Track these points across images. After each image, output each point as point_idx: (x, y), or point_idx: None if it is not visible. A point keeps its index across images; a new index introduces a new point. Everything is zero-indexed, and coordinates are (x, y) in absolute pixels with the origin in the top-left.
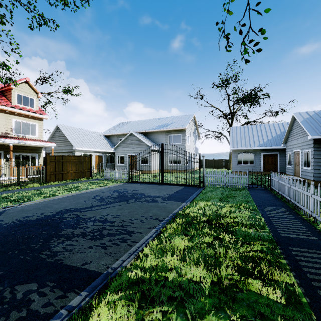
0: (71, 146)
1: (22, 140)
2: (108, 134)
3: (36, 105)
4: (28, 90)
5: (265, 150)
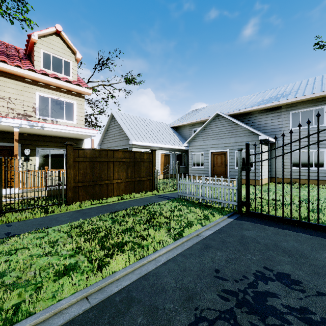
0: (127, 139)
1: (35, 122)
2: (176, 124)
3: (74, 72)
4: (61, 47)
5: None
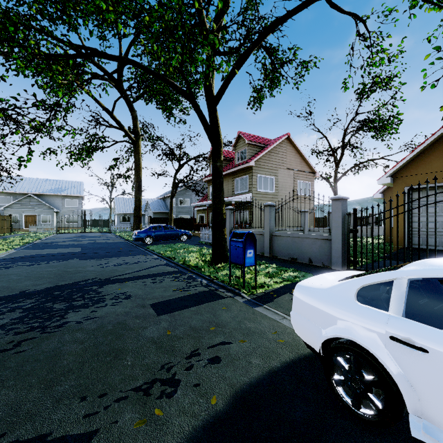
0: None
1: None
2: None
3: None
4: None
5: None
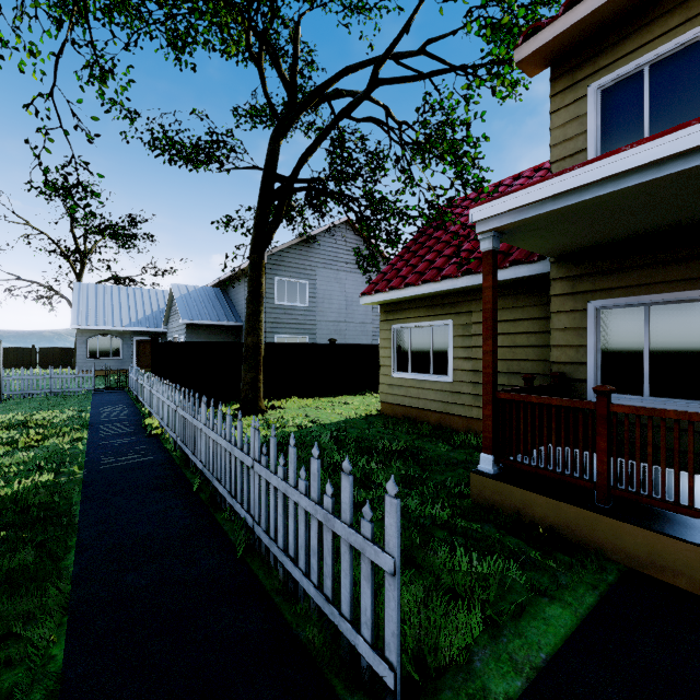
0: None
1: None
2: None
3: None
4: None
5: (140, 332)
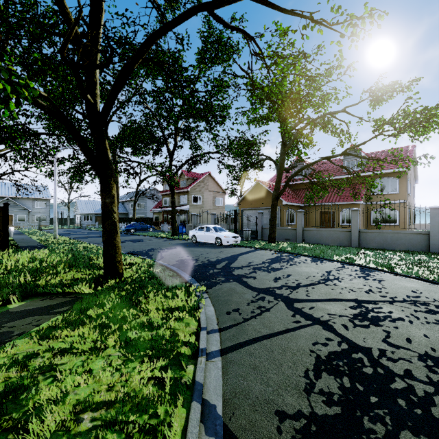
0: None
1: None
2: None
3: None
4: None
5: (97, 214)
